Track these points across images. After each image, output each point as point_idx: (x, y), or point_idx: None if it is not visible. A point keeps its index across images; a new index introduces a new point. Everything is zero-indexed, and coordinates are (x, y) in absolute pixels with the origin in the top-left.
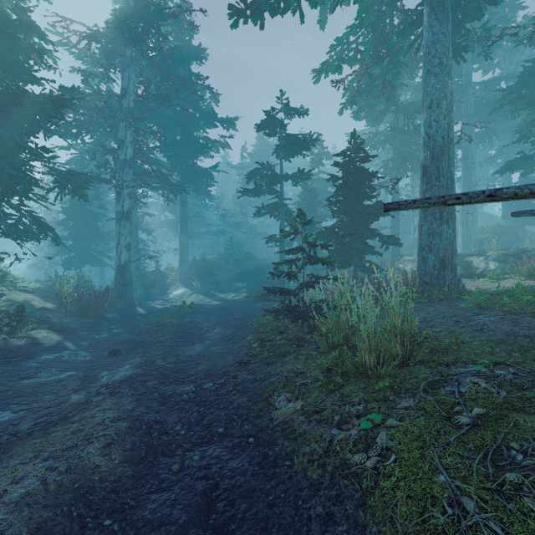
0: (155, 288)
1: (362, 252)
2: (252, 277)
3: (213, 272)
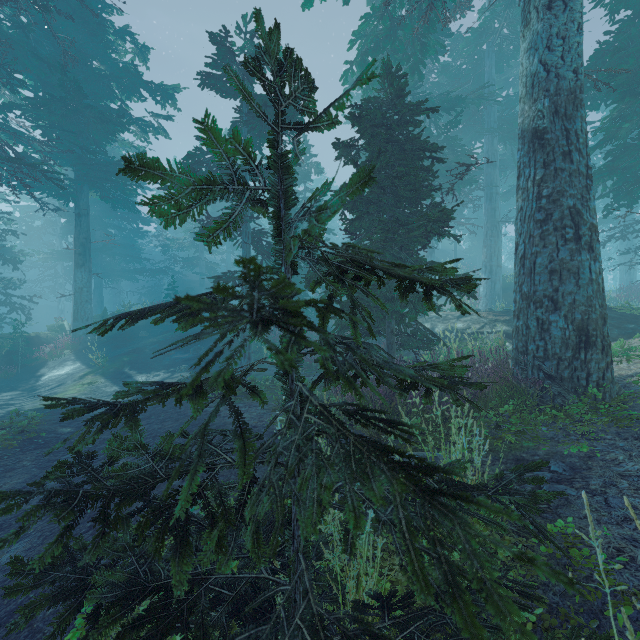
0: (13, 366)
1: (417, 309)
2: (202, 342)
3: (138, 334)
